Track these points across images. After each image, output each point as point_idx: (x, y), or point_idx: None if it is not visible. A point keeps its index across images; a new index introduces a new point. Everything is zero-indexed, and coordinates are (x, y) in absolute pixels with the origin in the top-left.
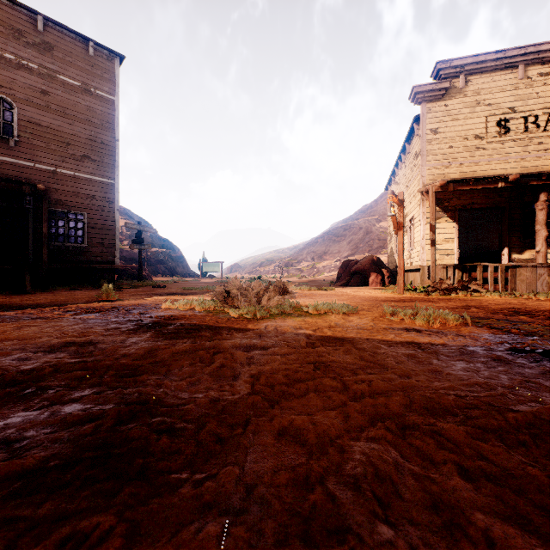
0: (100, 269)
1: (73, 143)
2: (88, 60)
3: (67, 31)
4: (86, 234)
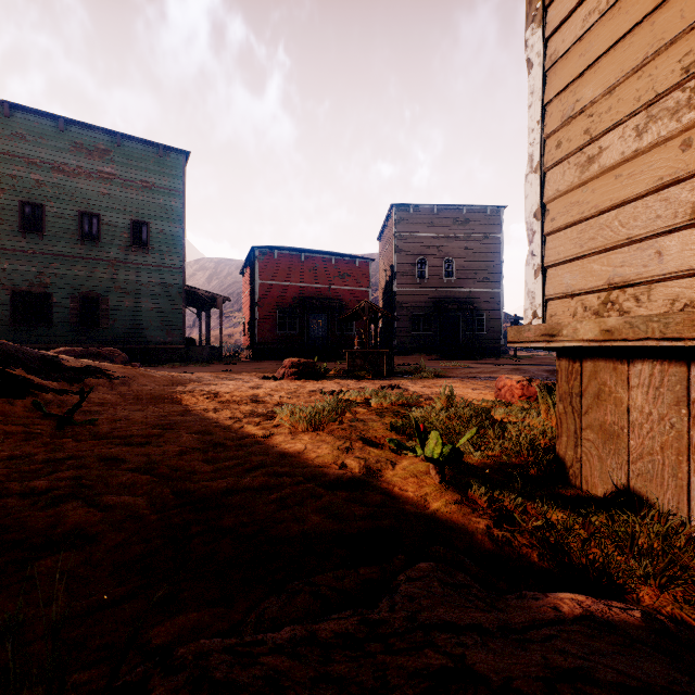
0: (492, 347)
1: (478, 272)
2: (486, 218)
3: (476, 207)
4: (485, 326)
